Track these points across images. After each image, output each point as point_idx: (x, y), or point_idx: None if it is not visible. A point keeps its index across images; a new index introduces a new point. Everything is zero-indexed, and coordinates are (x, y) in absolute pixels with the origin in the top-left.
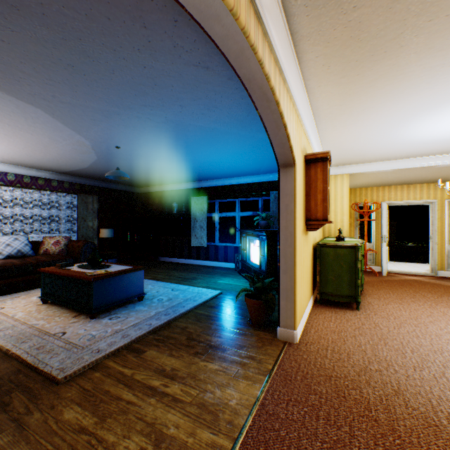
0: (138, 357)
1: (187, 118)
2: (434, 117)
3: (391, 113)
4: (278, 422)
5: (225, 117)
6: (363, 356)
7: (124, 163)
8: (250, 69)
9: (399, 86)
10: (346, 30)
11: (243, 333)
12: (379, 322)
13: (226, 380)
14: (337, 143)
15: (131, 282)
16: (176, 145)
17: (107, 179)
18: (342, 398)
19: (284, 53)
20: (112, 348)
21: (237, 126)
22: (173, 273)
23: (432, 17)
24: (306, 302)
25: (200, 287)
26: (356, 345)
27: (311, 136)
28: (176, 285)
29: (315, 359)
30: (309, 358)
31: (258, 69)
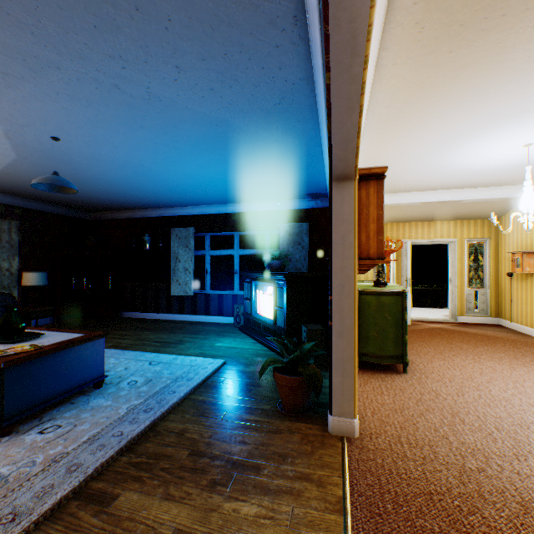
0: (103, 515)
1: (184, 95)
2: (493, 136)
3: (454, 125)
4: None
5: (245, 100)
6: (449, 446)
7: (67, 170)
8: None
9: (485, 81)
10: None
11: (277, 430)
12: (437, 388)
13: None
14: (376, 162)
15: (82, 360)
16: (159, 144)
17: (37, 196)
18: None
19: None
20: (45, 504)
21: (258, 121)
22: (146, 336)
23: None
24: None
25: (192, 355)
26: (432, 429)
27: None
28: (154, 355)
29: (395, 464)
30: (386, 464)
31: None
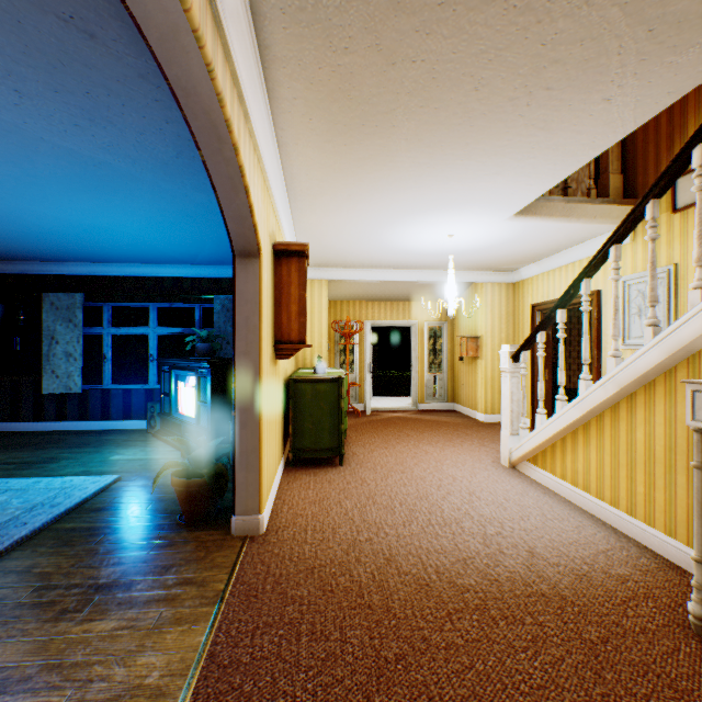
0: None
1: (35, 123)
2: (419, 224)
3: (379, 208)
4: (241, 672)
5: (130, 146)
6: (351, 526)
7: None
8: (190, 73)
9: (389, 176)
10: (335, 76)
11: (170, 543)
12: (366, 476)
13: (136, 642)
14: (317, 234)
15: None
16: (3, 175)
17: None
18: (330, 593)
19: (248, 72)
20: None
21: (155, 171)
22: None
23: (424, 105)
24: (276, 467)
25: (69, 475)
26: (342, 514)
27: (282, 216)
28: (0, 482)
29: (292, 550)
30: (283, 552)
31: (205, 78)
